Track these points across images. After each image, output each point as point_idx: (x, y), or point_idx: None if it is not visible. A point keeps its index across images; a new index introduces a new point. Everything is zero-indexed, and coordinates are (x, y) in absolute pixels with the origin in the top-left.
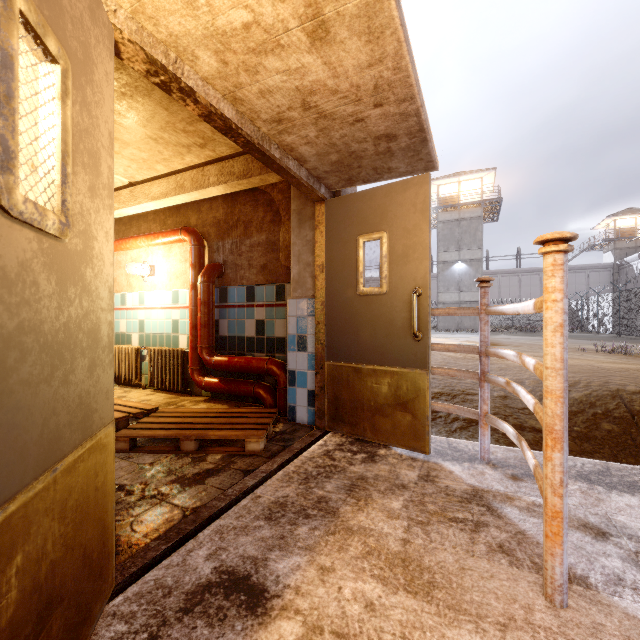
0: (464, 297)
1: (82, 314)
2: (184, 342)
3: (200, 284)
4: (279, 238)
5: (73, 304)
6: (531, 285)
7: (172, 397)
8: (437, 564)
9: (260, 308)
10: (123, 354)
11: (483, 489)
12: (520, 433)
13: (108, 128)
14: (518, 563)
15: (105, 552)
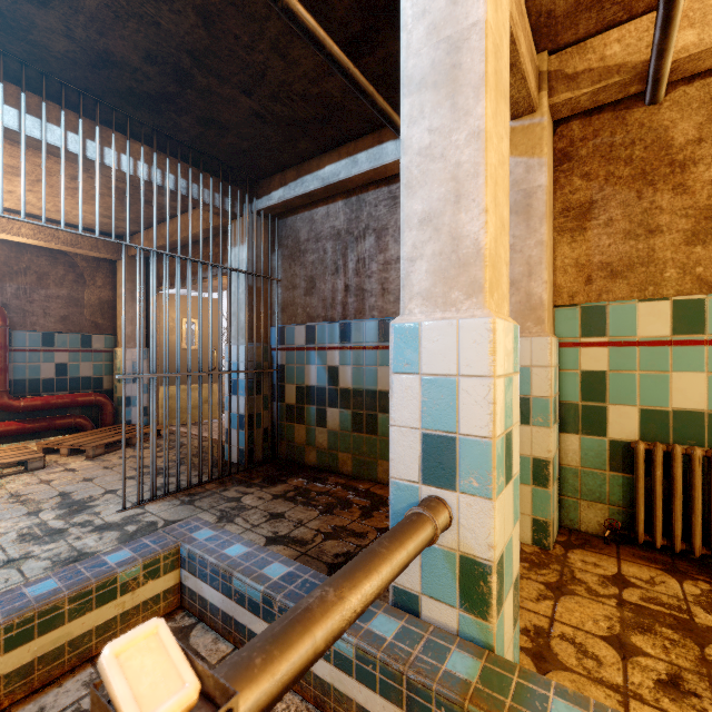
0: None
1: None
2: None
3: None
4: (84, 297)
5: None
6: None
7: None
8: None
9: (62, 353)
10: None
11: None
12: None
13: None
14: None
15: None
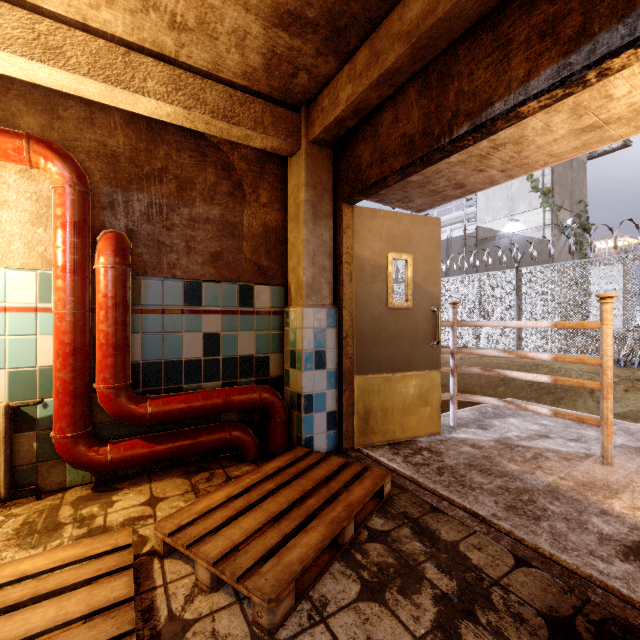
0: None
1: None
2: None
3: (112, 267)
4: (242, 221)
5: None
6: None
7: None
8: (585, 478)
9: (212, 315)
10: None
11: (496, 439)
12: None
13: None
14: (578, 460)
15: None
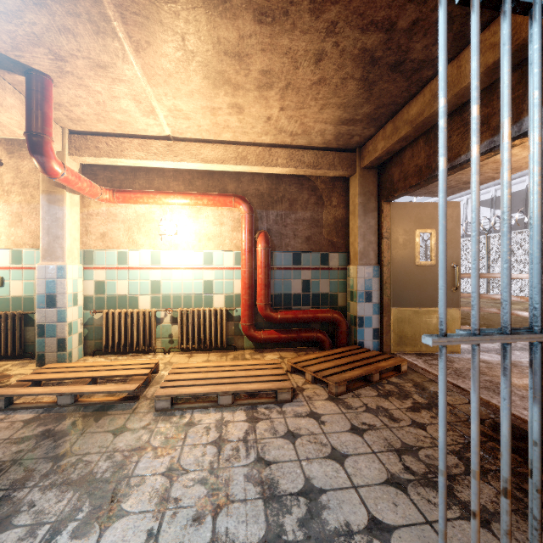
0: None
1: None
2: (221, 301)
3: (264, 249)
4: (322, 217)
5: None
6: None
7: (221, 354)
8: None
9: (306, 270)
10: (134, 319)
11: None
12: None
13: None
14: None
15: None
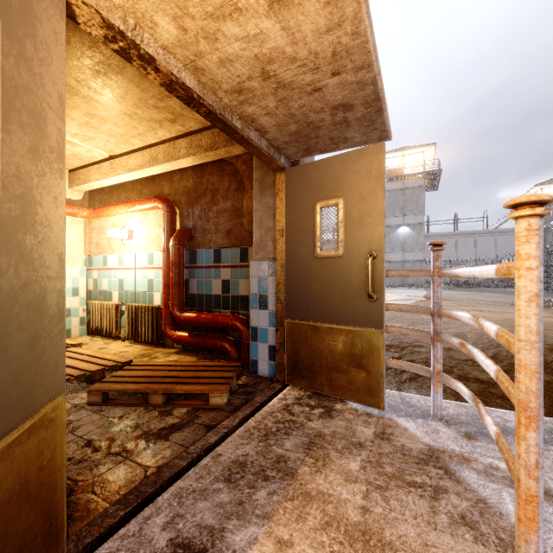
0: (408, 257)
1: (19, 285)
2: (158, 299)
3: (171, 247)
4: (243, 205)
5: (5, 275)
6: (467, 246)
7: (147, 349)
8: (399, 539)
9: (226, 269)
10: (105, 309)
11: (439, 449)
12: (465, 384)
13: (57, 89)
14: (483, 539)
15: (53, 531)
